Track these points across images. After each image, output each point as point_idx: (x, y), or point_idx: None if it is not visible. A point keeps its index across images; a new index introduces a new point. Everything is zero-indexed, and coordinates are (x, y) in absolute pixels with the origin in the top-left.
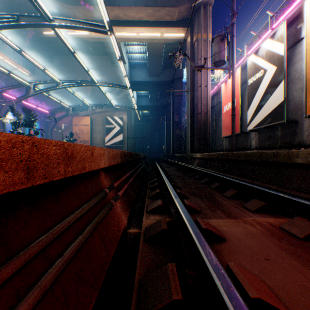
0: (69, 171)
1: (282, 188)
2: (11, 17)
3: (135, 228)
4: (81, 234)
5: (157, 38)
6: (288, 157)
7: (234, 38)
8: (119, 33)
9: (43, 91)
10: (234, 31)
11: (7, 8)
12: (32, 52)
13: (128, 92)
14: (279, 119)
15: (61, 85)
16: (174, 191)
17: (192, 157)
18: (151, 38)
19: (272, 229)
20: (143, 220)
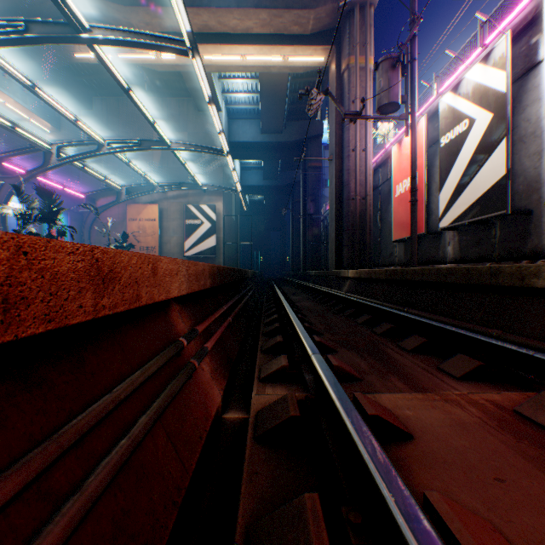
0: (105, 305)
1: (509, 333)
2: (15, 24)
3: (237, 410)
4: (126, 436)
5: (277, 64)
6: (520, 276)
7: (415, 64)
8: (210, 56)
9: (75, 159)
10: (415, 51)
11: (11, 11)
12: (55, 90)
13: (225, 162)
14: (498, 209)
15: (106, 148)
16: (311, 340)
17: (339, 276)
18: (266, 66)
19: (500, 414)
20: (253, 396)
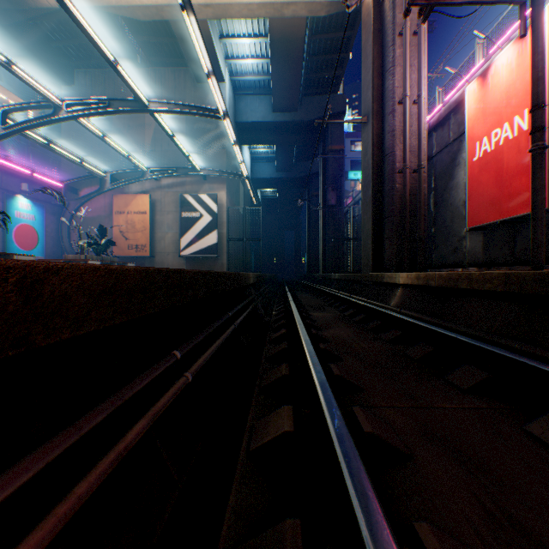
0: None
1: None
2: None
3: None
4: None
5: None
6: None
7: None
8: None
9: (24, 126)
10: None
11: None
12: (26, 59)
13: (229, 144)
14: None
15: (64, 112)
16: None
17: (381, 281)
18: (277, 2)
19: None
20: None
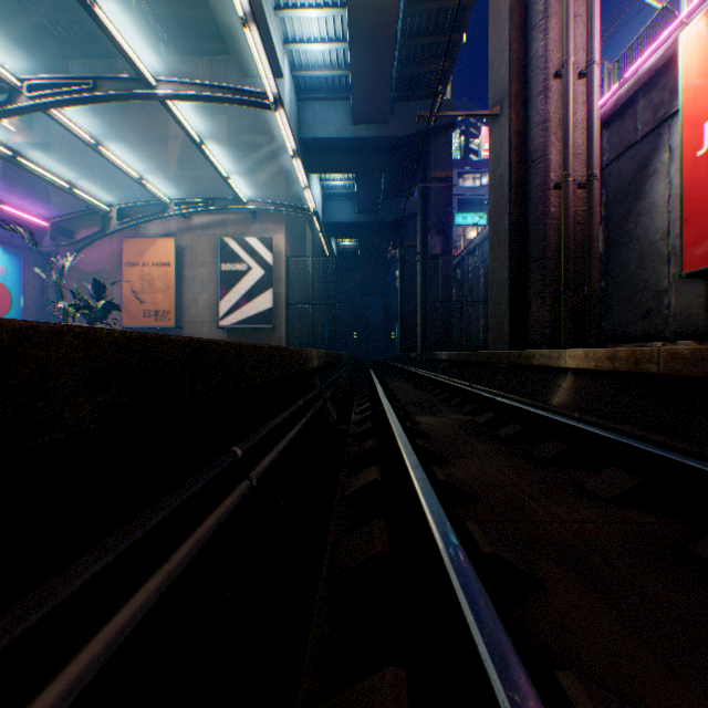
0: None
1: None
2: None
3: None
4: None
5: None
6: None
7: None
8: None
9: None
10: None
11: None
12: None
13: (290, 167)
14: None
15: (25, 98)
16: None
17: (528, 364)
18: None
19: None
20: None
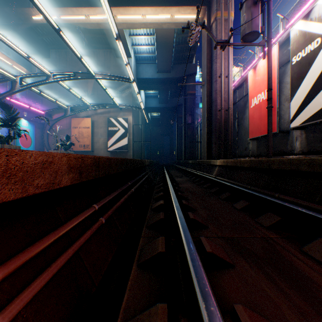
0: None
1: None
2: None
3: None
4: None
5: (167, 21)
6: None
7: (271, 2)
8: (121, 16)
9: (31, 85)
10: None
11: None
12: (25, 45)
13: (134, 90)
14: None
15: (52, 78)
16: (211, 298)
17: (210, 164)
18: (159, 22)
19: None
20: None
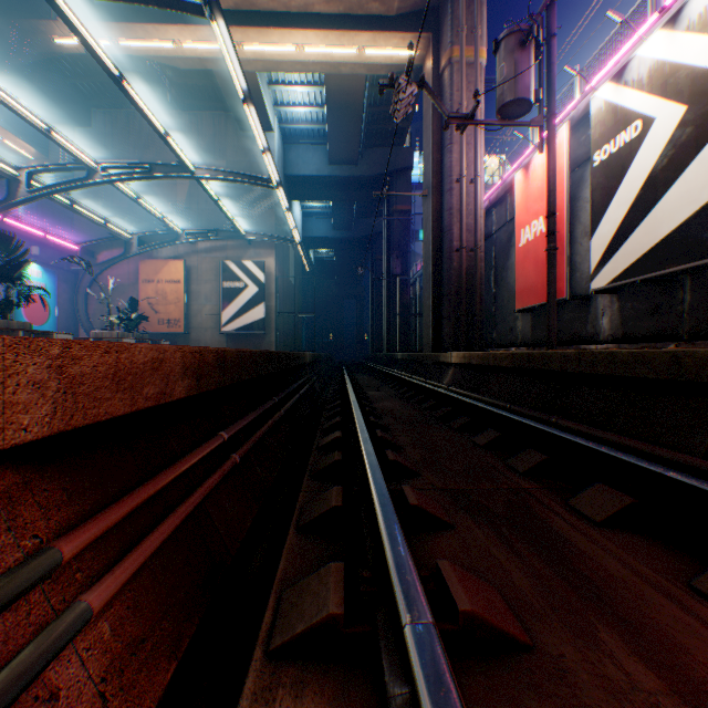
0: None
1: None
2: None
3: None
4: None
5: (349, 60)
6: None
7: (554, 43)
8: (253, 46)
9: (54, 190)
10: (554, 23)
11: None
12: (35, 97)
13: (278, 202)
14: (697, 256)
15: (100, 175)
16: (401, 539)
17: (438, 361)
18: (334, 62)
19: None
20: None
